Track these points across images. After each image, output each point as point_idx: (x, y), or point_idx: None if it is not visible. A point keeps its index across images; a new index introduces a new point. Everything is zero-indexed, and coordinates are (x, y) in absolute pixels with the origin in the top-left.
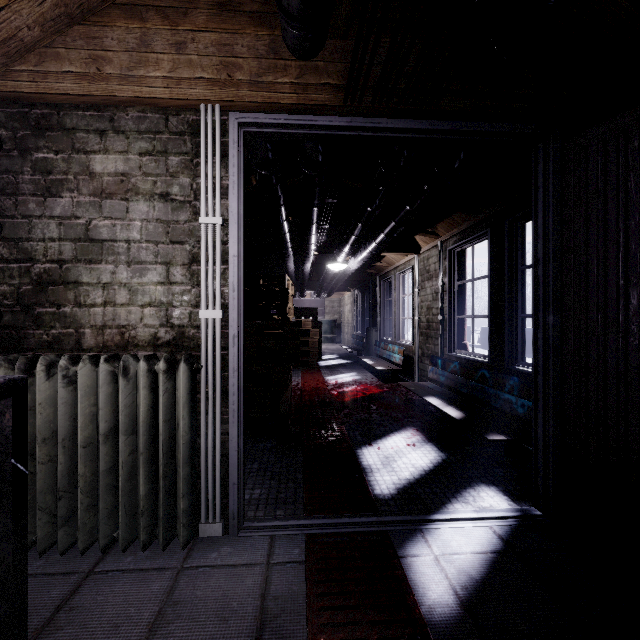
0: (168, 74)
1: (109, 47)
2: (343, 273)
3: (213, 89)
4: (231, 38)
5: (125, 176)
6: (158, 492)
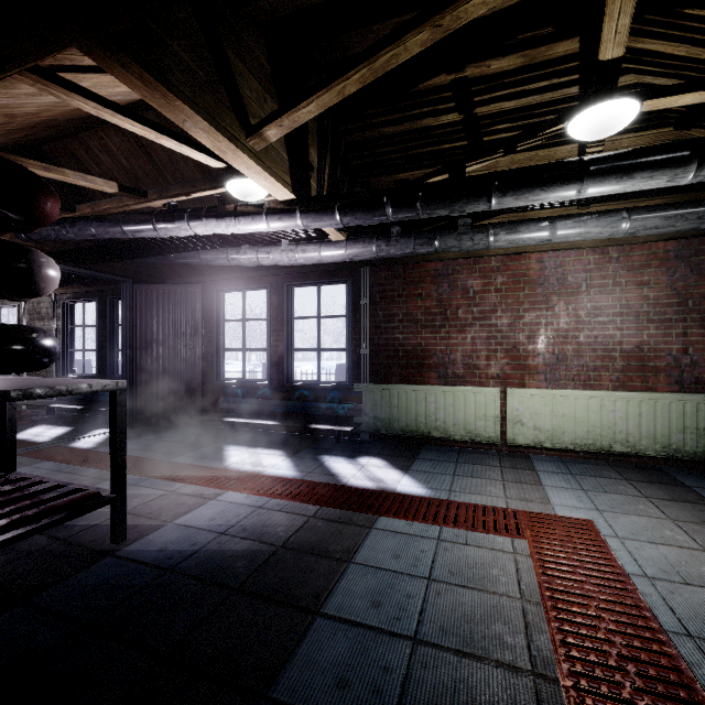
0: None
1: None
2: None
3: None
4: None
5: None
6: None
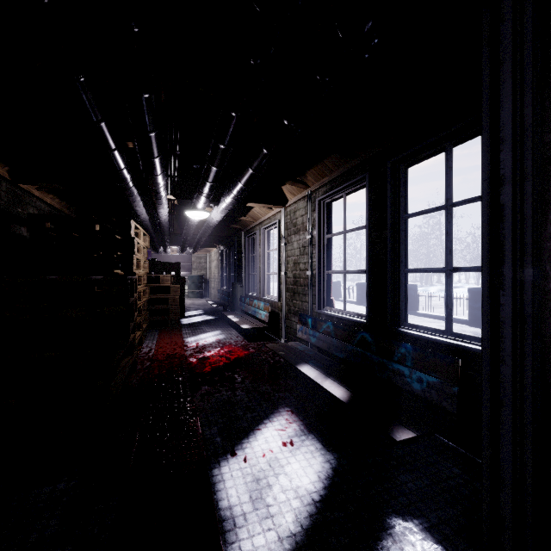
0: None
1: None
2: (206, 225)
3: None
4: None
5: None
6: None
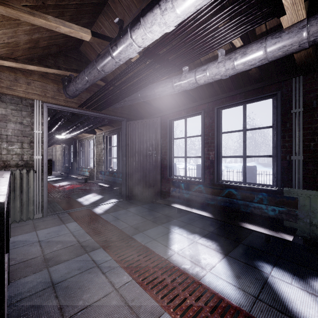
0: (24, 90)
1: (2, 78)
2: (61, 138)
3: (40, 97)
4: (46, 85)
5: (5, 115)
6: (22, 206)
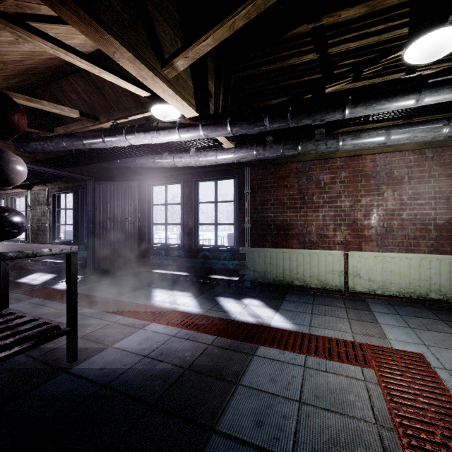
0: None
1: None
2: None
3: None
4: None
5: None
6: None
